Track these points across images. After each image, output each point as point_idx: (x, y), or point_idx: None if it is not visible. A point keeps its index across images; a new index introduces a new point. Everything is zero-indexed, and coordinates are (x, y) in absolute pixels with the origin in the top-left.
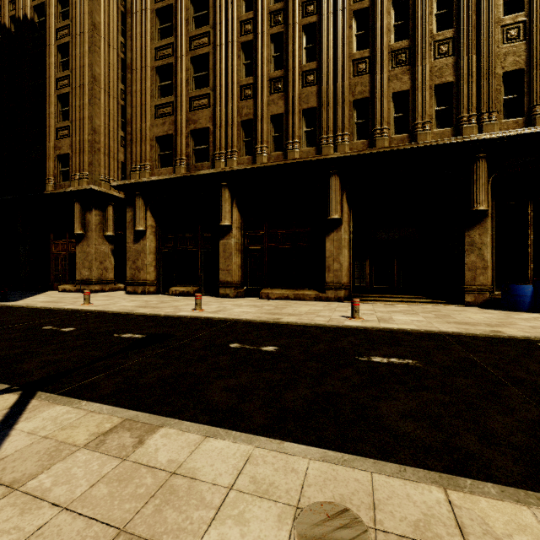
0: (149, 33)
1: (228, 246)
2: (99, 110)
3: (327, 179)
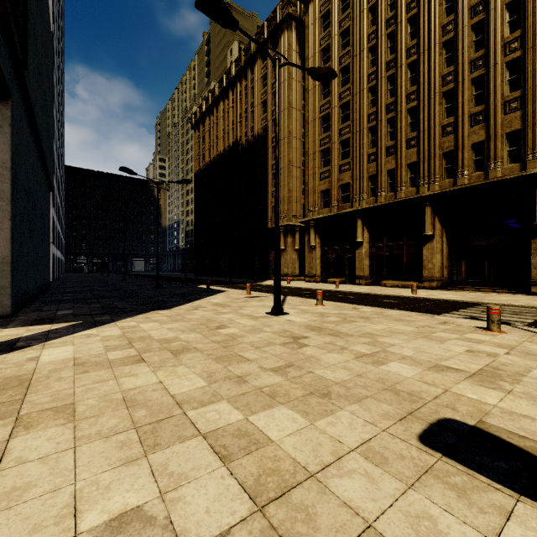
0: (317, 132)
1: (360, 254)
2: (291, 179)
3: (423, 208)
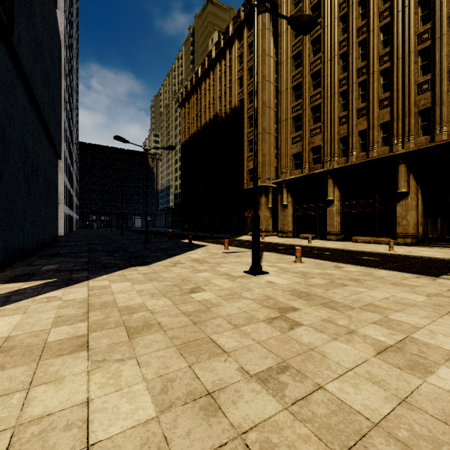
0: (289, 100)
1: (331, 211)
2: (265, 144)
3: (397, 166)
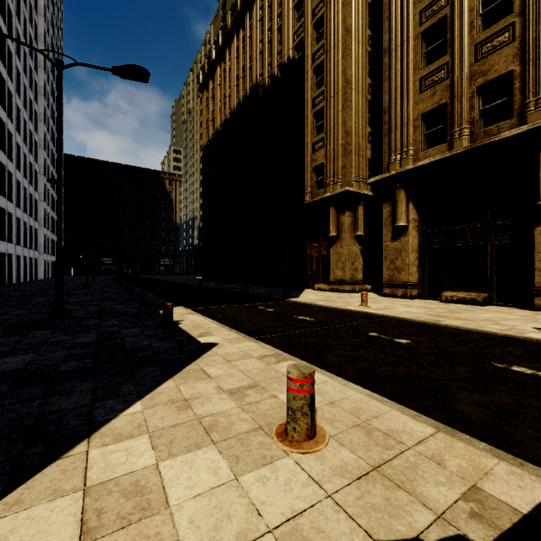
0: None
1: None
2: (350, 112)
3: None
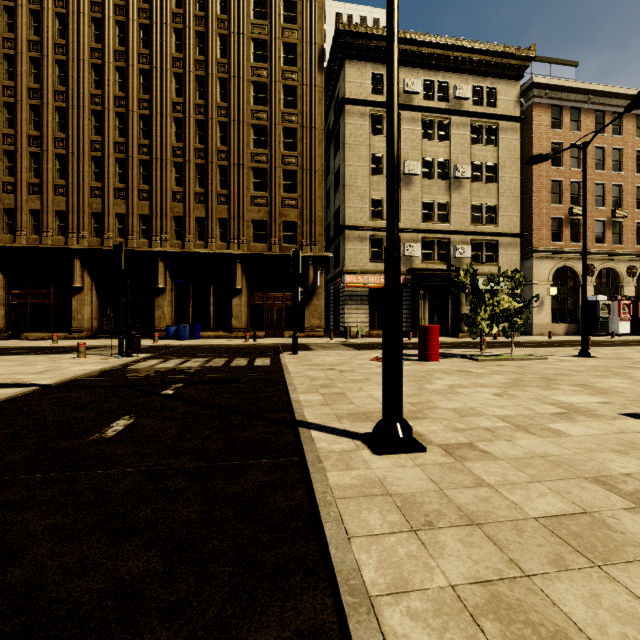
0: None
1: None
2: None
3: (72, 260)
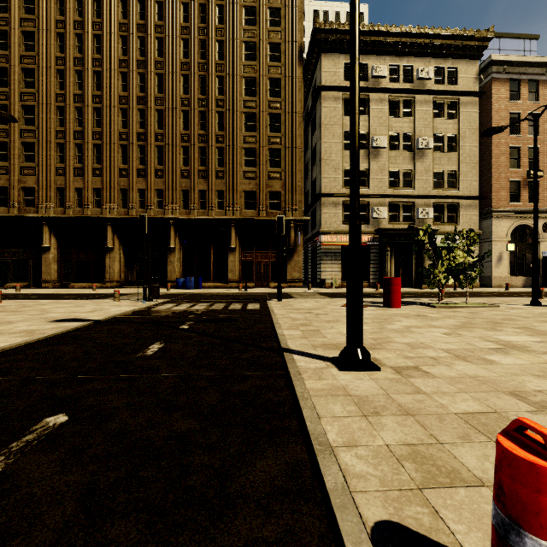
0: None
1: (48, 259)
2: None
3: (106, 226)
